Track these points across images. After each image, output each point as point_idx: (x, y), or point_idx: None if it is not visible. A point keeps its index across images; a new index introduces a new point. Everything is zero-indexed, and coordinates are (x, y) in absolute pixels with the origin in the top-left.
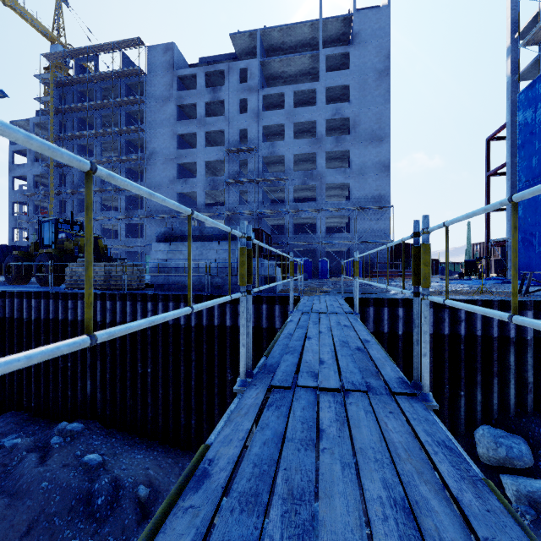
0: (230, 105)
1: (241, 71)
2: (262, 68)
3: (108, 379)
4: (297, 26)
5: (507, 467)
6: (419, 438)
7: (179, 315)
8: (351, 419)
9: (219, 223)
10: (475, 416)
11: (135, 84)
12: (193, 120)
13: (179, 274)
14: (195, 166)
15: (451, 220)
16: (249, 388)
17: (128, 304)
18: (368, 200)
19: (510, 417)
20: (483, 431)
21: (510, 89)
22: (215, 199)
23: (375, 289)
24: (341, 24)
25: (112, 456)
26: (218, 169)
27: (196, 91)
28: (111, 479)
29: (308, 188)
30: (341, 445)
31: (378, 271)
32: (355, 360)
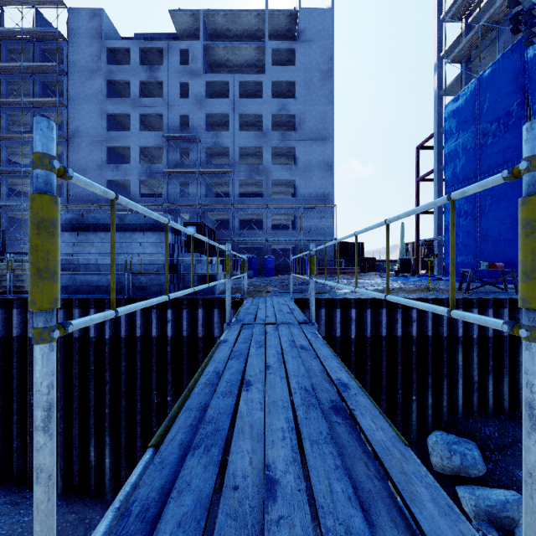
0: (169, 87)
1: (182, 52)
2: (205, 52)
3: None
4: (243, 14)
5: (460, 474)
6: None
7: None
8: None
9: None
10: (426, 420)
11: (53, 50)
12: (127, 99)
13: (89, 272)
14: (129, 151)
15: None
16: None
17: (14, 313)
18: (313, 198)
19: (459, 418)
20: (436, 438)
21: (437, 102)
22: (154, 190)
23: (324, 288)
24: (287, 19)
25: None
26: (156, 157)
27: (130, 67)
28: None
29: (254, 183)
30: None
31: (323, 269)
32: (339, 453)
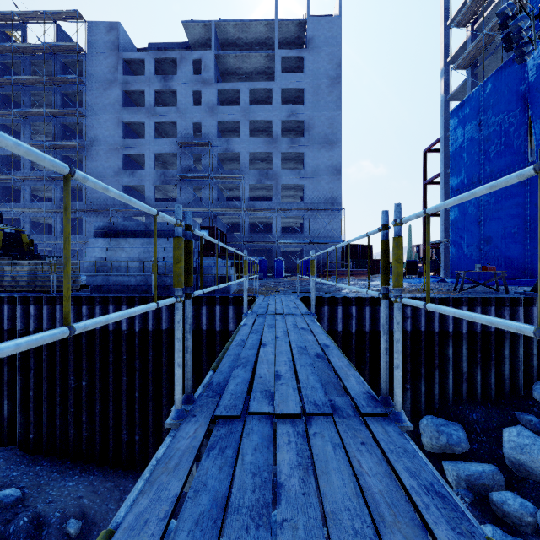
0: (182, 96)
1: (194, 62)
2: (217, 61)
3: (32, 397)
4: (253, 23)
5: (447, 452)
6: (402, 482)
7: (35, 345)
8: (316, 461)
9: (134, 199)
10: (420, 407)
11: (73, 63)
12: (142, 108)
13: (121, 273)
14: (144, 157)
15: (436, 205)
16: (186, 421)
17: (58, 309)
18: (321, 202)
19: (449, 405)
20: (427, 421)
21: (444, 107)
22: (167, 195)
23: (329, 288)
24: (295, 27)
25: (36, 488)
26: (170, 163)
27: (145, 78)
28: (32, 517)
29: (264, 187)
30: (307, 511)
31: (330, 271)
32: (315, 370)
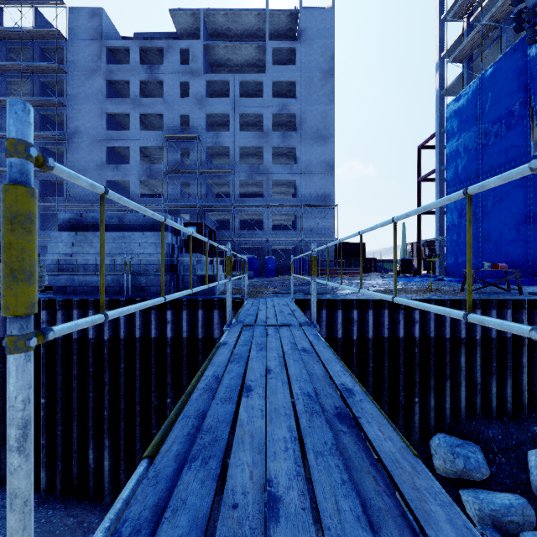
0: (169, 87)
1: (182, 52)
2: (206, 51)
3: None
4: (244, 13)
5: (463, 477)
6: None
7: None
8: None
9: None
10: (429, 423)
11: (53, 50)
12: (127, 99)
13: (88, 273)
14: (129, 151)
15: None
16: None
17: None
18: (313, 198)
19: (462, 420)
20: (439, 441)
21: (439, 102)
22: (154, 190)
23: (325, 288)
24: (287, 18)
25: None
26: (156, 157)
27: (130, 67)
28: None
29: (255, 183)
30: None
31: (323, 269)
32: (345, 466)
